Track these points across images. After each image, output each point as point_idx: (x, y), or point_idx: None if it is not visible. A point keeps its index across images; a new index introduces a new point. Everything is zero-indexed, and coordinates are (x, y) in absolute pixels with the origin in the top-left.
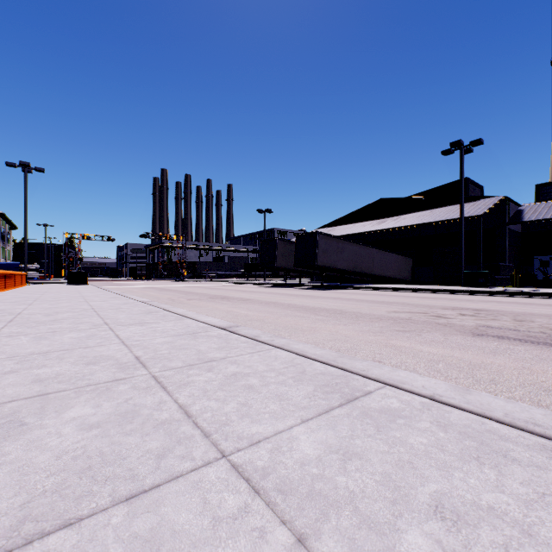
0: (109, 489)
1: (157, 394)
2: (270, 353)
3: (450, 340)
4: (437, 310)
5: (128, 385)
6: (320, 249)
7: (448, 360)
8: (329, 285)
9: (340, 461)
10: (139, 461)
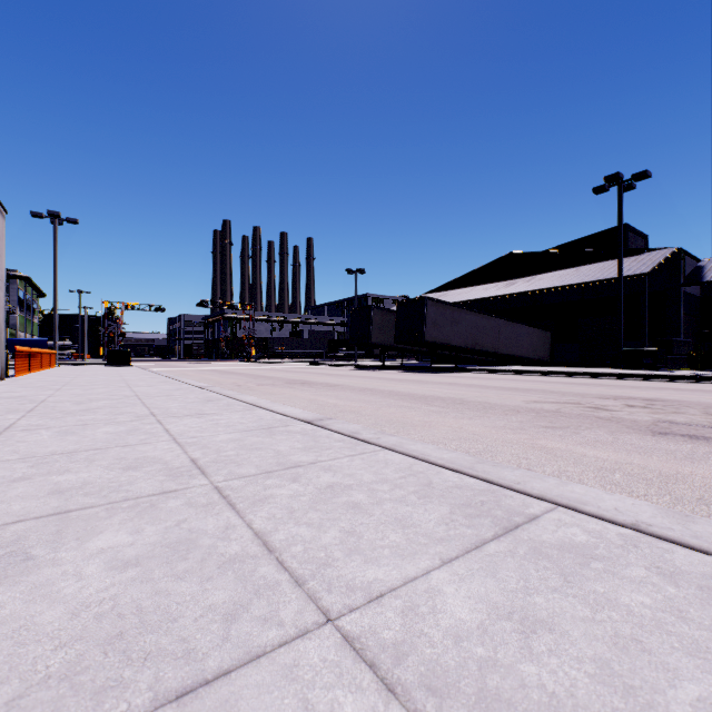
0: (149, 676)
1: (222, 515)
2: (377, 456)
3: (622, 440)
4: (594, 400)
5: (180, 501)
6: (429, 320)
7: (627, 469)
8: (441, 368)
9: (518, 633)
10: (197, 624)
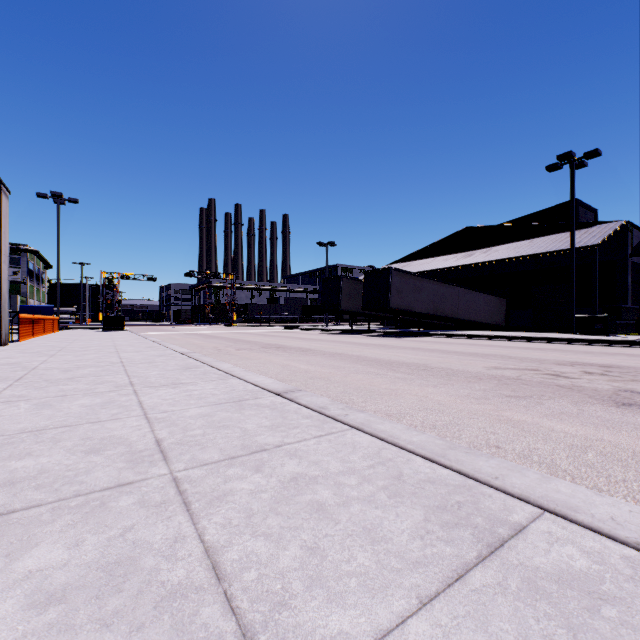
0: None
1: (174, 519)
2: (344, 437)
3: (587, 412)
4: (551, 367)
5: (133, 498)
6: (393, 289)
7: (599, 447)
8: (405, 332)
9: None
10: None
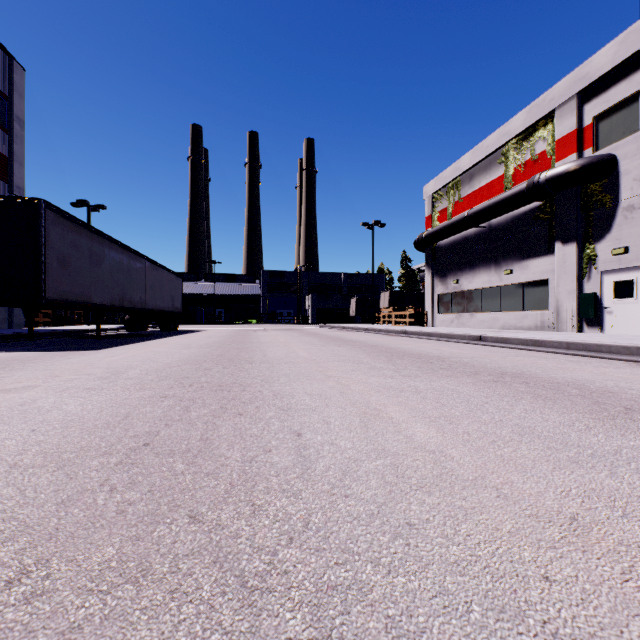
0: None
1: None
2: None
3: None
4: None
5: None
6: None
7: None
8: None
9: None
10: None
